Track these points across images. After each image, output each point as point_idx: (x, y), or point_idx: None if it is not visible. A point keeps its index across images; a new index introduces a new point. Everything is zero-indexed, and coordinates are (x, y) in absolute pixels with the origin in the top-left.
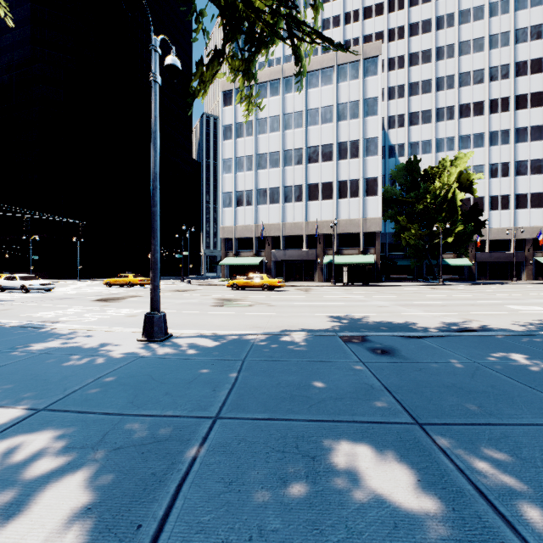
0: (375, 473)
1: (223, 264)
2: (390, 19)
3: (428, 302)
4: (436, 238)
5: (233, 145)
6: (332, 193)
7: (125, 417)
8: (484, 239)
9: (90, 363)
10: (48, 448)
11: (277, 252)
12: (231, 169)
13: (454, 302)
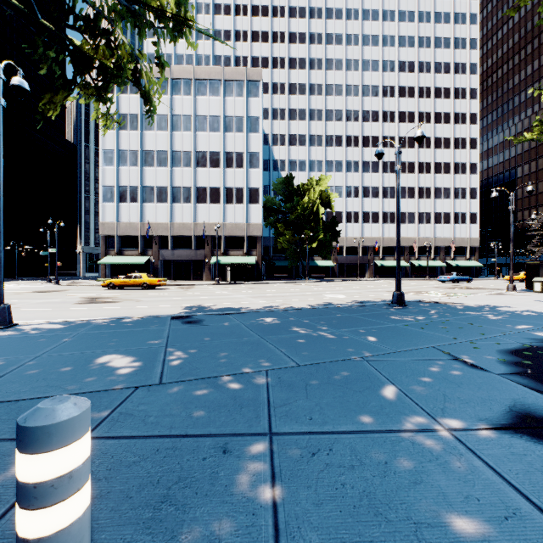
0: (121, 361)
1: (103, 263)
2: (274, 49)
3: (276, 294)
4: (305, 244)
5: (116, 136)
6: (219, 198)
7: None
8: (343, 245)
9: None
10: None
11: (164, 251)
12: (113, 161)
13: (295, 294)
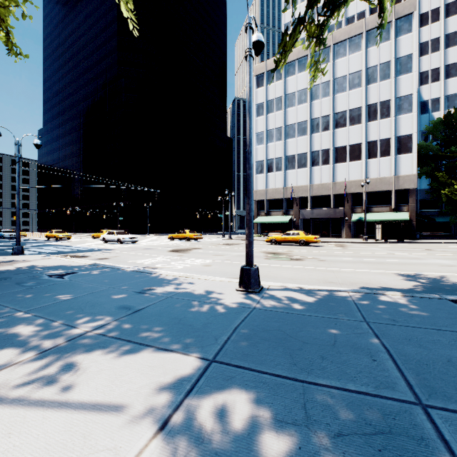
0: None
1: (256, 222)
2: None
3: None
4: None
5: (265, 120)
6: (360, 154)
7: (304, 384)
8: None
9: (214, 311)
10: (258, 417)
11: (304, 211)
12: (262, 141)
13: None
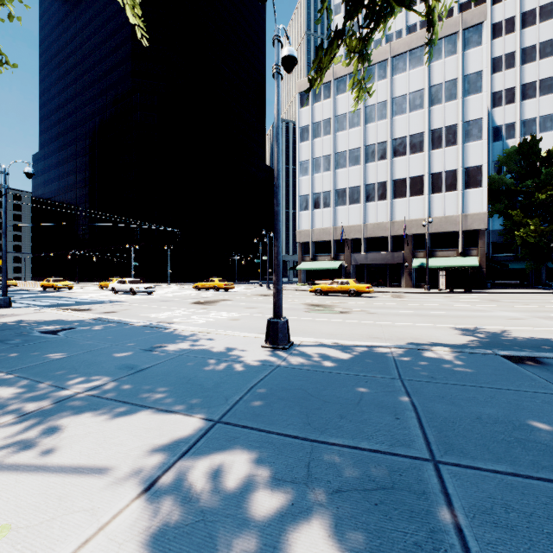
0: None
1: (300, 268)
2: None
3: None
4: None
5: (310, 146)
6: (422, 188)
7: (314, 443)
8: None
9: (231, 369)
10: (255, 476)
11: (357, 255)
12: (307, 171)
13: None
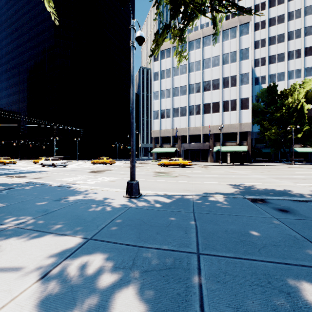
0: None
1: (153, 152)
2: None
3: (291, 176)
4: (289, 135)
5: (159, 83)
6: (219, 109)
7: (140, 248)
8: None
9: (104, 210)
10: (104, 266)
11: (184, 144)
12: (157, 97)
13: (310, 176)
